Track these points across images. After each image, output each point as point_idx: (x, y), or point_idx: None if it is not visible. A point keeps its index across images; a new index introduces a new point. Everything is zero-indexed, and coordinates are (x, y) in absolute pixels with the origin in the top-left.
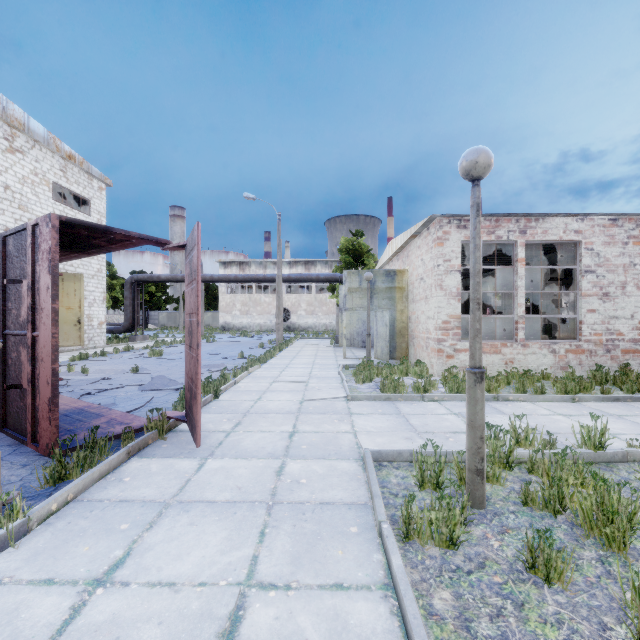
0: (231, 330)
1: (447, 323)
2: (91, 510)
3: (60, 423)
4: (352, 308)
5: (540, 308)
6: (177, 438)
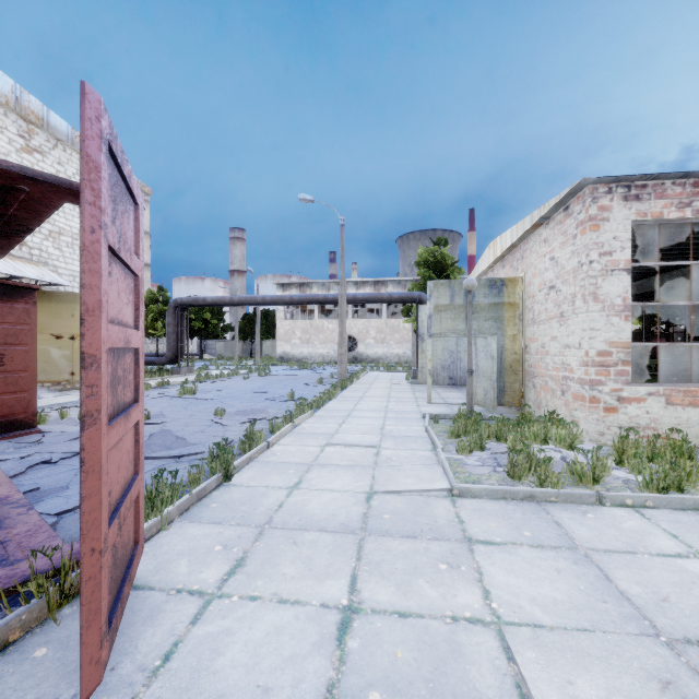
0: (290, 361)
1: (606, 355)
2: None
3: None
4: (440, 333)
5: None
6: None
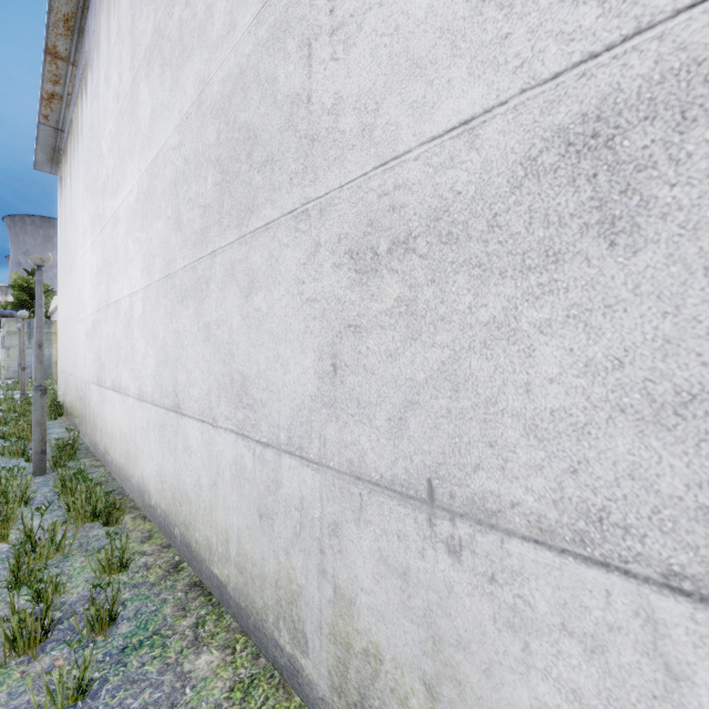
0: None
1: None
2: None
3: None
4: (11, 346)
5: None
6: None
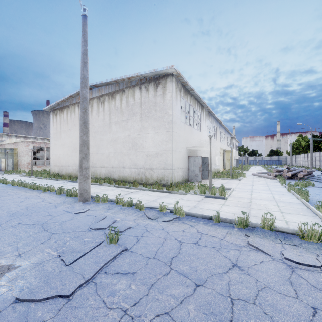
0: None
1: (29, 162)
2: None
3: None
4: None
5: None
6: None
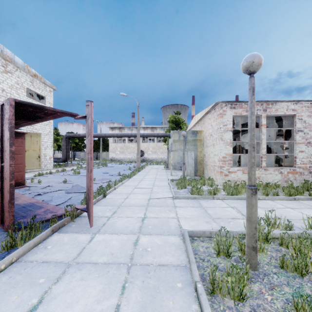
0: (115, 161)
1: (225, 158)
2: (25, 268)
3: (19, 212)
4: (175, 150)
5: (272, 150)
6: (81, 221)
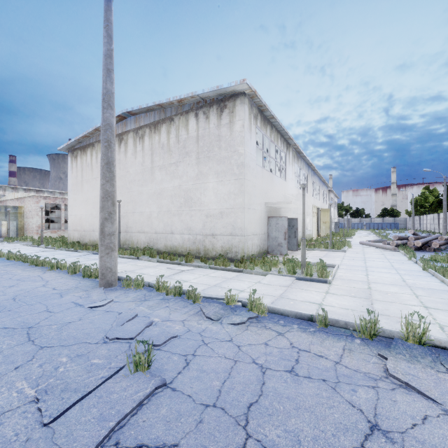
0: None
1: (40, 225)
2: None
3: None
4: None
5: None
6: None
